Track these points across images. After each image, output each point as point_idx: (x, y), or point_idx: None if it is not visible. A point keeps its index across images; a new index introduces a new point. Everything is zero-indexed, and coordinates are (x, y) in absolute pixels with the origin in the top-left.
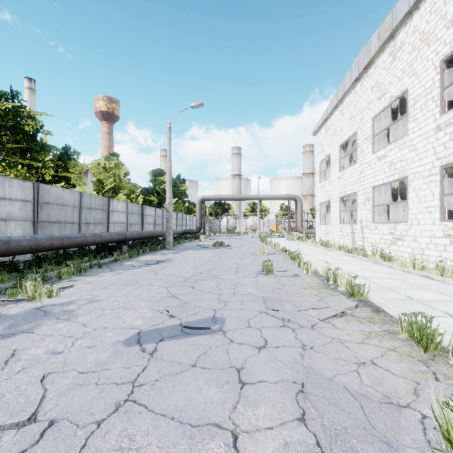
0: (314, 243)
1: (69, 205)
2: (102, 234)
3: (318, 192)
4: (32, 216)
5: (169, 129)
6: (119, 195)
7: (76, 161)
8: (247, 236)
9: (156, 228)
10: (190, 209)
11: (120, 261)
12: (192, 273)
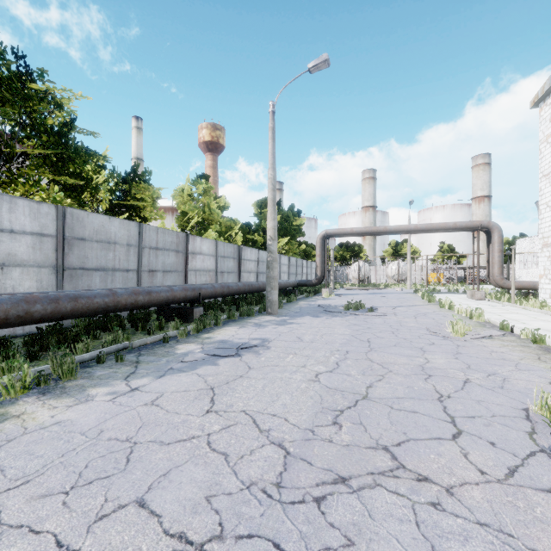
0: (549, 308)
1: (121, 243)
2: (154, 289)
3: (546, 212)
4: (55, 260)
5: (272, 115)
6: (208, 232)
7: (146, 183)
8: (391, 289)
9: (259, 279)
10: (307, 252)
11: (175, 341)
12: (309, 415)
